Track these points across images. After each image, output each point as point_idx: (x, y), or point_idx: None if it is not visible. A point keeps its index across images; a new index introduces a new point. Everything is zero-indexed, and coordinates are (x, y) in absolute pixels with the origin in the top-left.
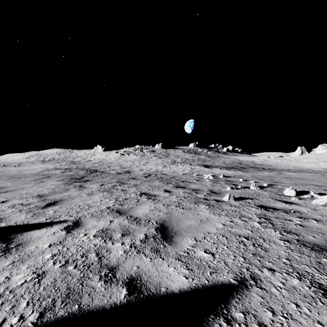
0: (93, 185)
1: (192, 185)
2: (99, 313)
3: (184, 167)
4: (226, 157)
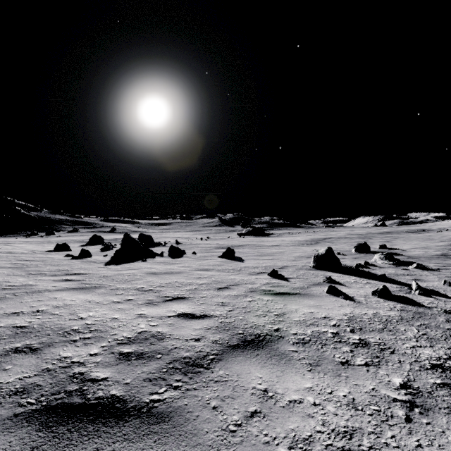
0: None
1: None
2: None
3: None
4: None
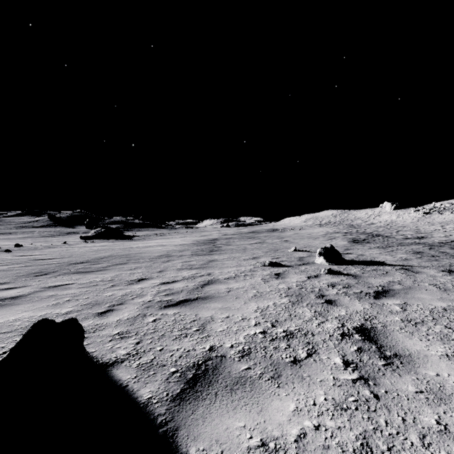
0: (373, 245)
1: None
2: (369, 263)
3: None
4: None
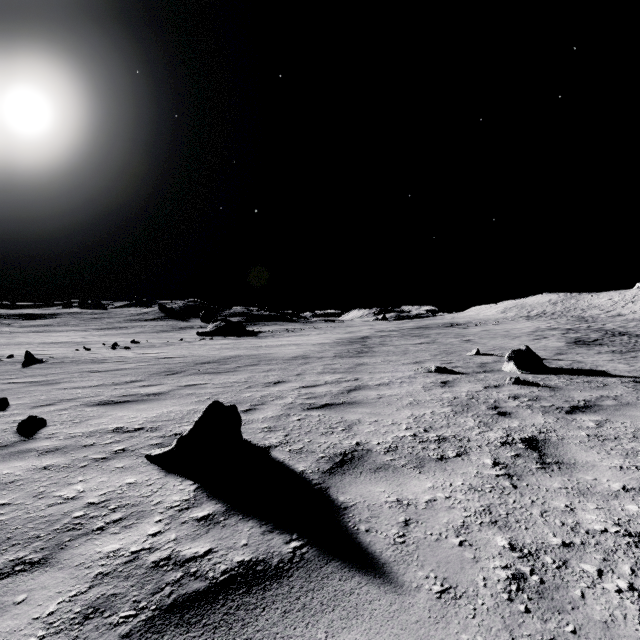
0: (606, 348)
1: None
2: (585, 372)
3: None
4: None
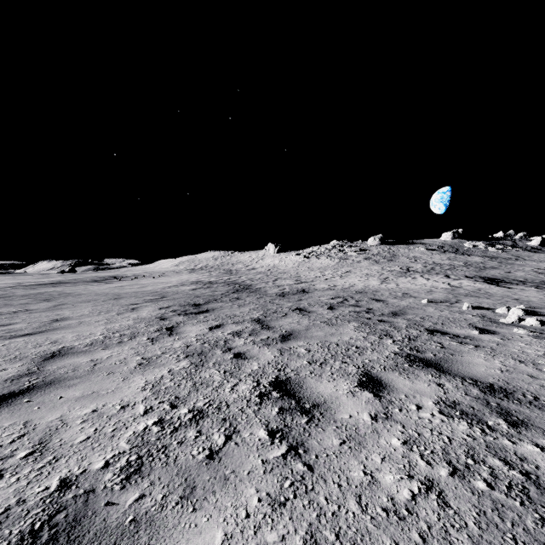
0: (199, 326)
1: (470, 356)
2: None
3: (430, 283)
4: (542, 259)
